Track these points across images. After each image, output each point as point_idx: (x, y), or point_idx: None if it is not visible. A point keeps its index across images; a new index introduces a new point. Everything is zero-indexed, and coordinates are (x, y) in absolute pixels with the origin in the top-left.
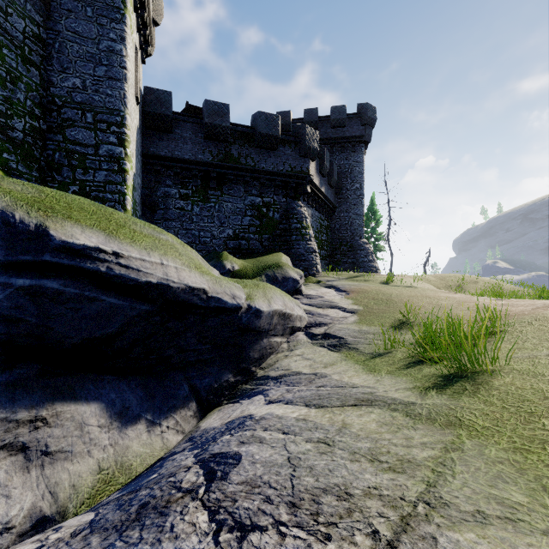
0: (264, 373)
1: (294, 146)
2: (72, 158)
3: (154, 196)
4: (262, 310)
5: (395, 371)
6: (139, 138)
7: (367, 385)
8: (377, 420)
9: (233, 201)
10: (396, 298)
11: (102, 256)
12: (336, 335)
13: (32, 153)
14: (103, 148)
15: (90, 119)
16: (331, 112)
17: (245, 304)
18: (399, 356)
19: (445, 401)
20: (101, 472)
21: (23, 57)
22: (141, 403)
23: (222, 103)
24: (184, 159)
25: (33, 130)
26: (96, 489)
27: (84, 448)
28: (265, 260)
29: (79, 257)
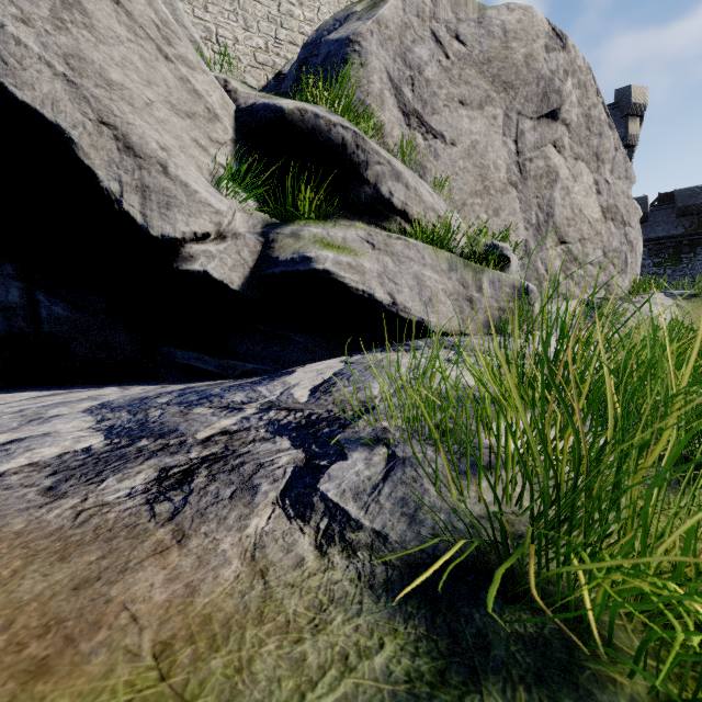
0: None
1: None
2: None
3: None
4: None
5: None
6: None
7: None
8: None
9: None
10: None
11: None
12: None
13: None
14: None
15: None
16: None
17: None
18: None
19: None
20: None
21: None
22: None
23: (695, 187)
24: (657, 238)
25: None
26: None
27: None
28: None
29: None
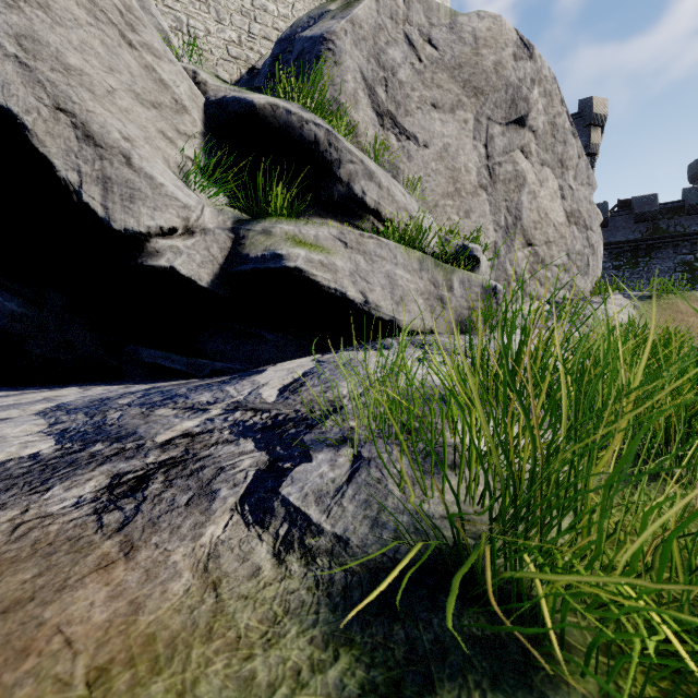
0: None
1: None
2: None
3: None
4: None
5: None
6: None
7: None
8: None
9: (661, 262)
10: None
11: None
12: None
13: None
14: None
15: None
16: None
17: None
18: None
19: None
20: None
21: None
22: None
23: (650, 195)
24: (617, 242)
25: None
26: None
27: None
28: None
29: None
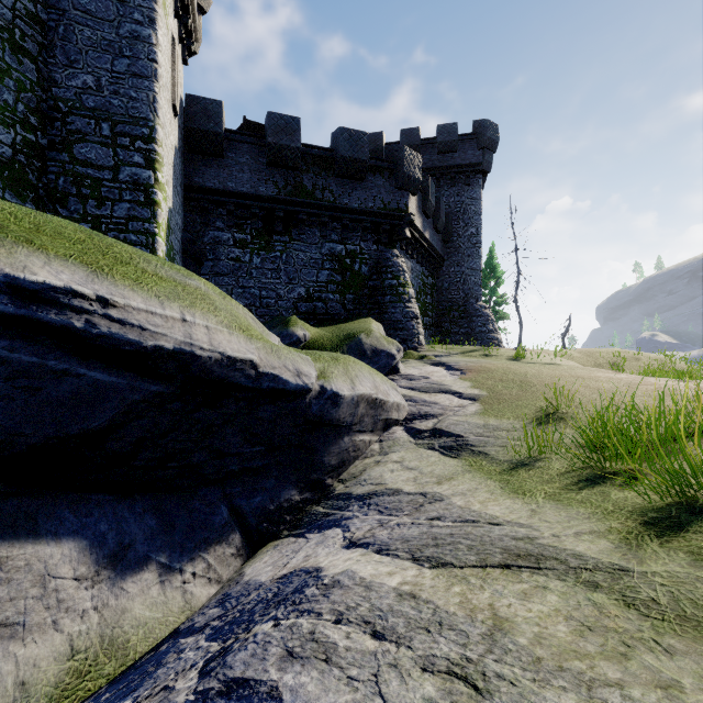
0: (345, 489)
1: (388, 174)
2: (82, 185)
3: (200, 243)
4: (341, 394)
5: (558, 493)
6: (178, 163)
7: (517, 521)
8: (566, 613)
9: (306, 249)
10: (534, 380)
11: (78, 302)
12: (451, 432)
13: (25, 178)
14: (124, 172)
15: (107, 131)
16: (437, 133)
17: (316, 386)
18: (557, 467)
19: (692, 568)
20: (74, 656)
21: (12, 43)
22: (150, 538)
23: (291, 116)
24: (240, 193)
25: (26, 146)
26: (62, 687)
27: (47, 616)
28: (348, 327)
29: (36, 303)
